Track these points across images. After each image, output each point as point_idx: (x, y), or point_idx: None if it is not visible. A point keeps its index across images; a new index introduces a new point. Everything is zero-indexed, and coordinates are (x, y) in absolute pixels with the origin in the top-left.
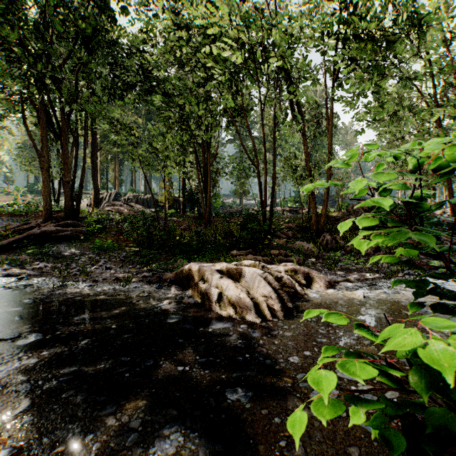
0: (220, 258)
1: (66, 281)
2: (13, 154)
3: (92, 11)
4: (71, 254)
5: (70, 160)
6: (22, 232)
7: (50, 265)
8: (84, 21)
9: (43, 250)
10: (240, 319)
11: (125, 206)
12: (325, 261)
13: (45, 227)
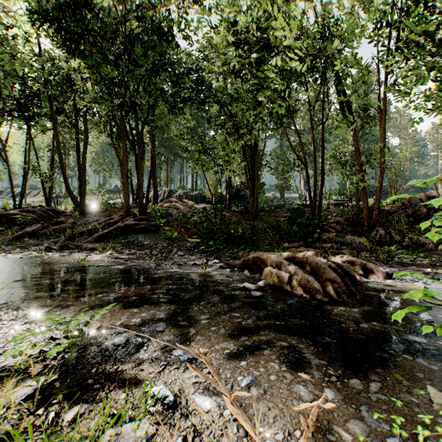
0: (273, 249)
1: (158, 263)
2: (98, 163)
3: (159, 40)
4: (148, 243)
5: (142, 166)
6: (109, 225)
7: (138, 251)
8: (154, 51)
9: (132, 240)
10: (310, 297)
11: (180, 202)
12: (379, 255)
13: (126, 221)
